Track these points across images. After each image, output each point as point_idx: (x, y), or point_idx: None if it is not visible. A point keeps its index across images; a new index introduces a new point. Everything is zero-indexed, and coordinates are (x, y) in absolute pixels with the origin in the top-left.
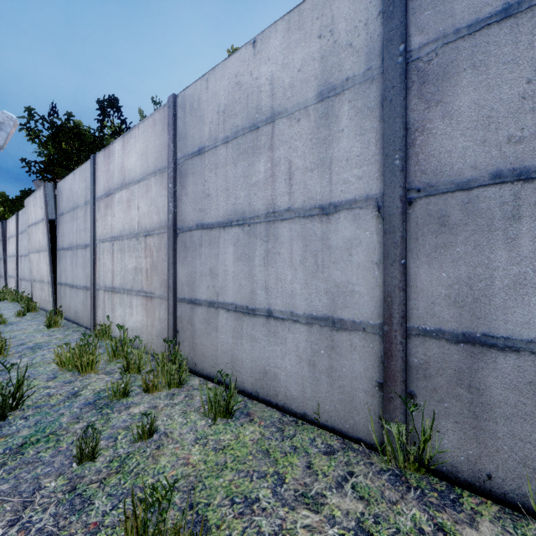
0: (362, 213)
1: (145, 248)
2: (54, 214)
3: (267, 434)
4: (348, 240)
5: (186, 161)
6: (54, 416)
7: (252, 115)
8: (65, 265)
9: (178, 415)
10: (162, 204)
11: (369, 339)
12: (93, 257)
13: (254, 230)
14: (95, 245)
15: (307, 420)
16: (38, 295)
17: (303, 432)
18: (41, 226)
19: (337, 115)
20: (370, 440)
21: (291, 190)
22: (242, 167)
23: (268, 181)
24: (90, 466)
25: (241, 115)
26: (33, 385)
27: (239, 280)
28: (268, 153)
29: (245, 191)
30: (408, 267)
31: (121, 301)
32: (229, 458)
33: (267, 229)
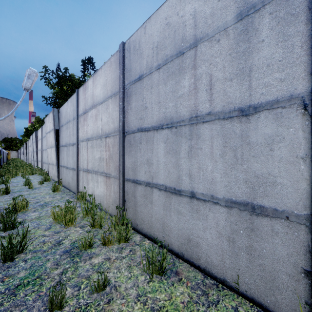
0: (284, 112)
1: (105, 145)
2: (58, 126)
3: (194, 297)
4: (269, 137)
5: (130, 86)
6: (43, 261)
7: (178, 45)
8: (63, 155)
9: (125, 269)
10: (116, 116)
11: (293, 228)
12: (77, 151)
13: (180, 131)
14: (78, 144)
15: (227, 285)
16: (51, 172)
17: (225, 298)
18: (52, 133)
19: (256, 28)
20: None
21: (212, 98)
22: (170, 85)
23: (191, 93)
24: None
25: (170, 47)
26: (36, 233)
27: (168, 168)
28: (191, 71)
29: (173, 102)
30: None
31: (92, 178)
32: None
33: (191, 130)
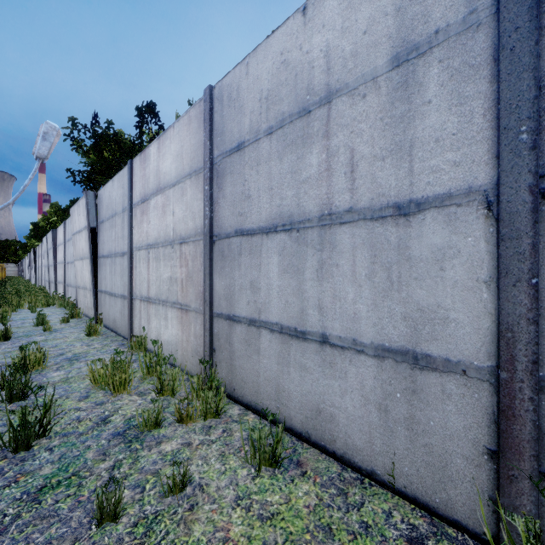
0: (460, 213)
1: (180, 256)
2: (95, 222)
3: (326, 498)
4: (439, 249)
5: (223, 159)
6: (79, 449)
7: (302, 98)
8: (105, 273)
9: (215, 459)
10: (198, 209)
11: (473, 387)
12: (130, 265)
13: (304, 237)
14: (132, 253)
15: (376, 480)
16: (81, 301)
17: (373, 499)
18: (84, 234)
19: (420, 82)
20: (474, 528)
21: (354, 185)
22: (289, 162)
23: (322, 176)
24: (110, 531)
25: (288, 100)
26: (64, 405)
27: (286, 296)
28: (322, 142)
29: (293, 189)
30: (541, 289)
31: (157, 313)
32: (280, 535)
33: (321, 235)
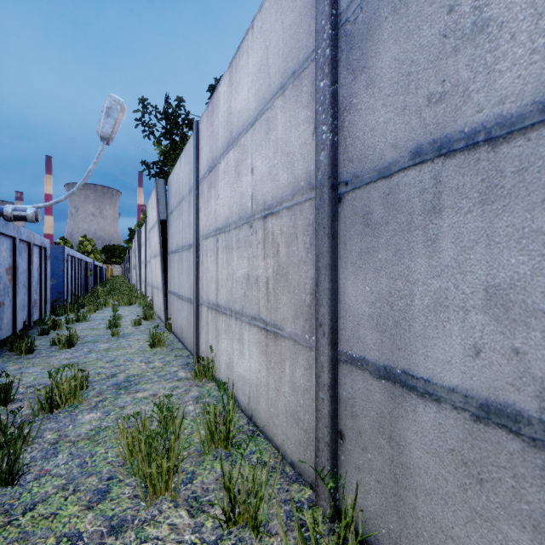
0: None
1: (263, 239)
2: (165, 214)
3: None
4: None
5: None
6: None
7: None
8: (173, 271)
9: None
10: (299, 142)
11: None
12: (195, 260)
13: None
14: (198, 244)
15: None
16: (156, 301)
17: None
18: (156, 229)
19: None
20: None
21: None
22: None
23: None
24: None
25: None
26: (58, 520)
27: None
28: None
29: None
30: None
31: (227, 329)
32: None
33: None
